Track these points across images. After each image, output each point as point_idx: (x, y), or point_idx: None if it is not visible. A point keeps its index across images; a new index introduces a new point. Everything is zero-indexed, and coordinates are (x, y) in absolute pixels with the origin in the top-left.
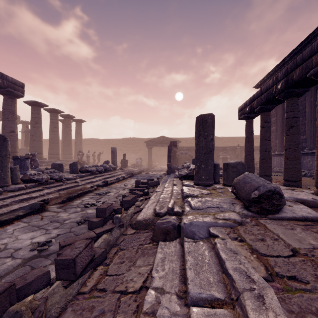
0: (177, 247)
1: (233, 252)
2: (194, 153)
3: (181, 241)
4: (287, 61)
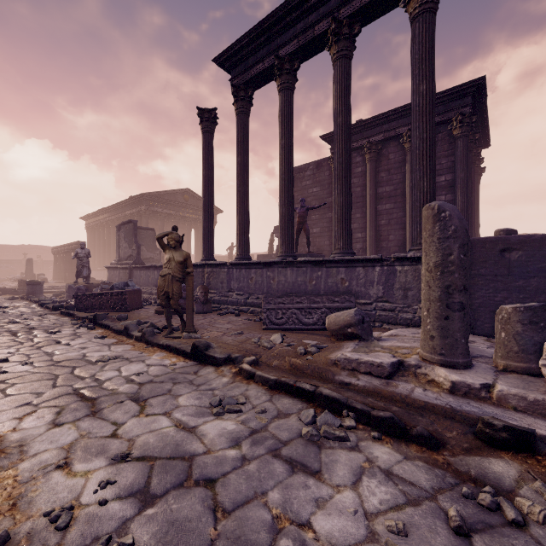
0: None
1: None
2: (17, 266)
3: None
4: (94, 215)
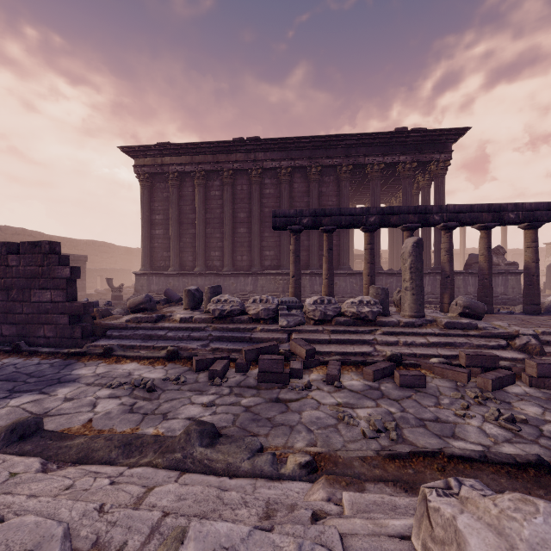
0: (545, 346)
1: (548, 329)
2: None
3: (541, 343)
4: (200, 148)
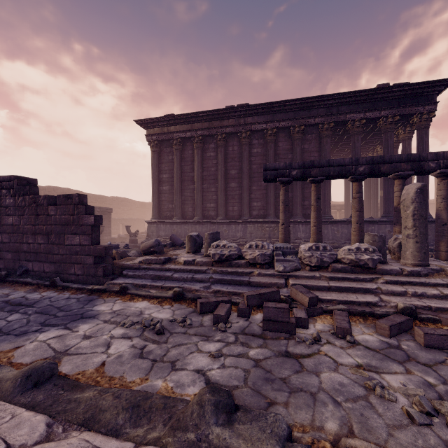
0: None
1: None
2: None
3: None
4: (198, 116)
